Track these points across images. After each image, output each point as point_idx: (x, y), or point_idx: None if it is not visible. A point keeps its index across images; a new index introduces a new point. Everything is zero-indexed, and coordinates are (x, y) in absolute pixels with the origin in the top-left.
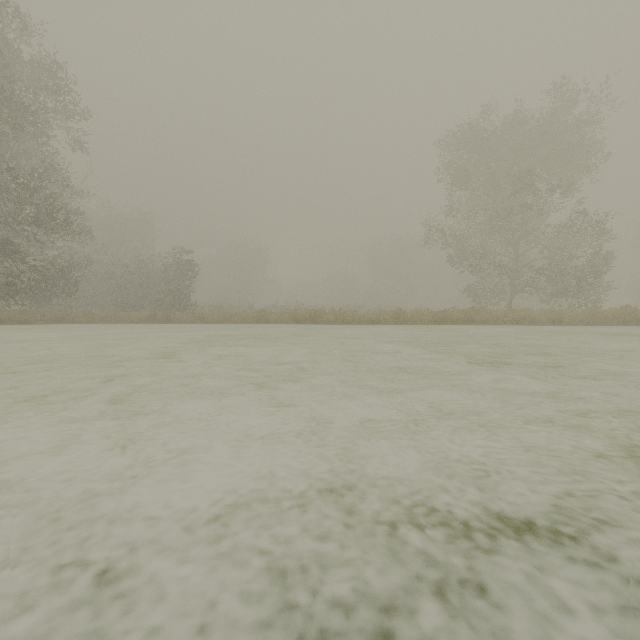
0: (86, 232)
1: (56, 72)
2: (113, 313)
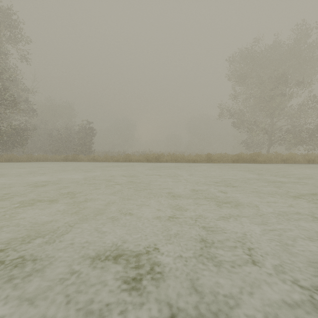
0: (33, 111)
1: (9, 17)
2: (44, 156)
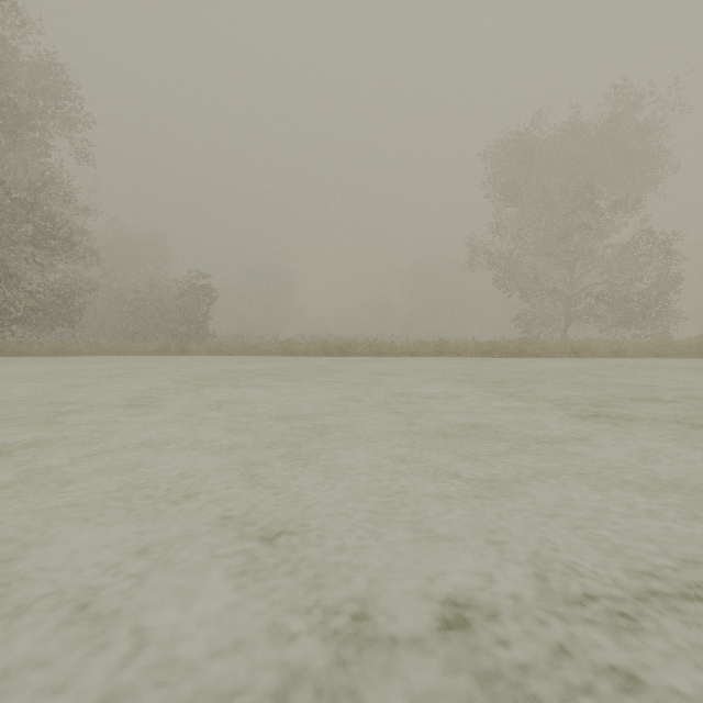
0: (92, 254)
1: (56, 74)
2: (121, 344)
